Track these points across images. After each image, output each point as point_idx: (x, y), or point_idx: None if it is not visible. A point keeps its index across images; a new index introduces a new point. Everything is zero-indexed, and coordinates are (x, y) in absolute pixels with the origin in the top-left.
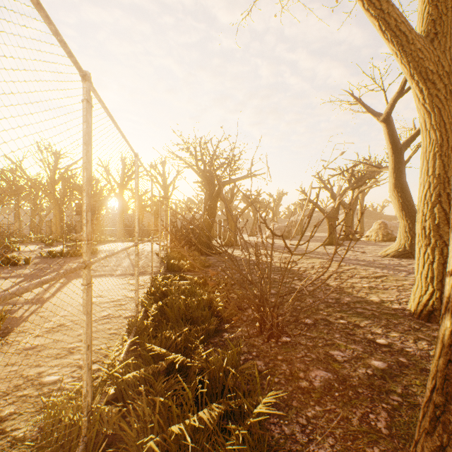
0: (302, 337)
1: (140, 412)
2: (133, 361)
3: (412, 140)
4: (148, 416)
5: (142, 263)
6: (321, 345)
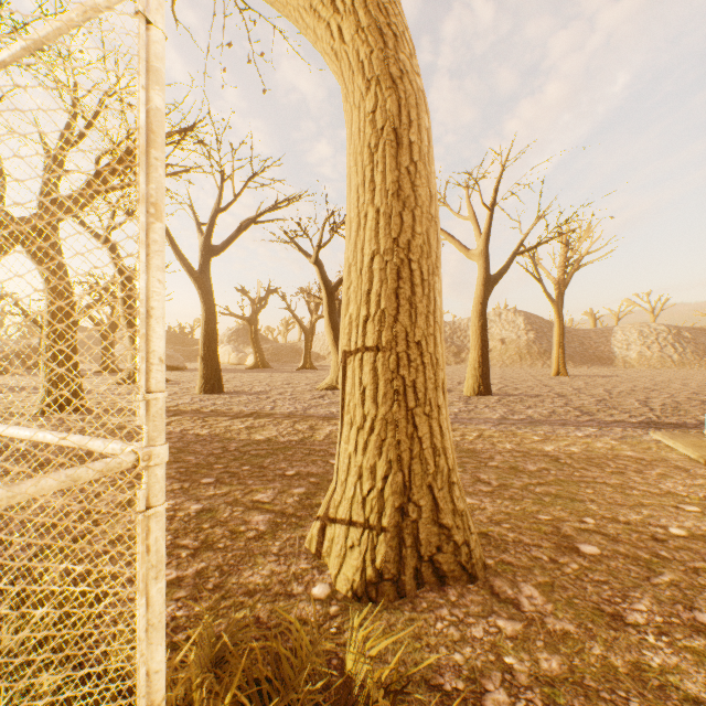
0: None
1: None
2: None
3: None
4: None
5: None
6: None
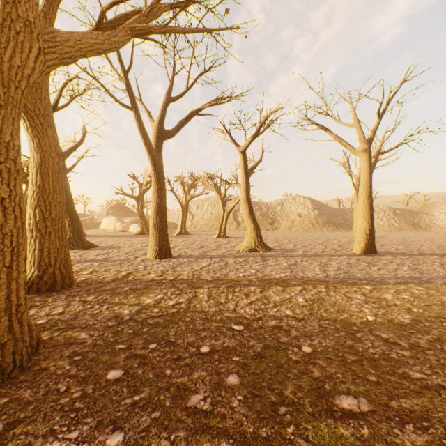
0: None
1: None
2: None
3: (73, 151)
4: None
5: None
6: None
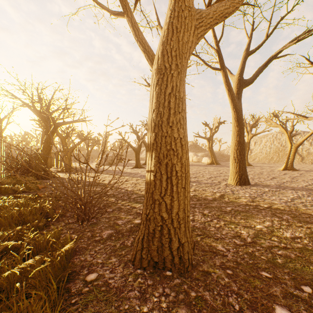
0: (104, 218)
1: None
2: None
3: None
4: None
5: None
6: (113, 220)
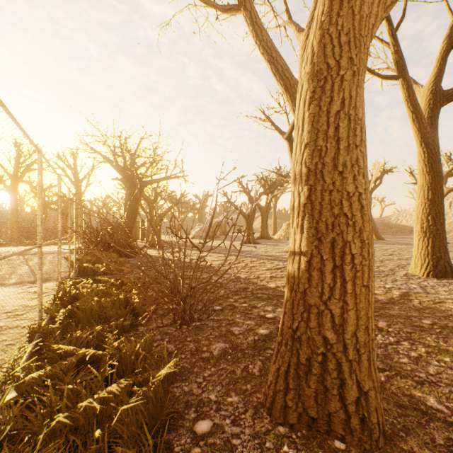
0: (211, 321)
1: (47, 400)
2: (37, 363)
3: None
4: (56, 402)
5: (47, 265)
6: (225, 325)
